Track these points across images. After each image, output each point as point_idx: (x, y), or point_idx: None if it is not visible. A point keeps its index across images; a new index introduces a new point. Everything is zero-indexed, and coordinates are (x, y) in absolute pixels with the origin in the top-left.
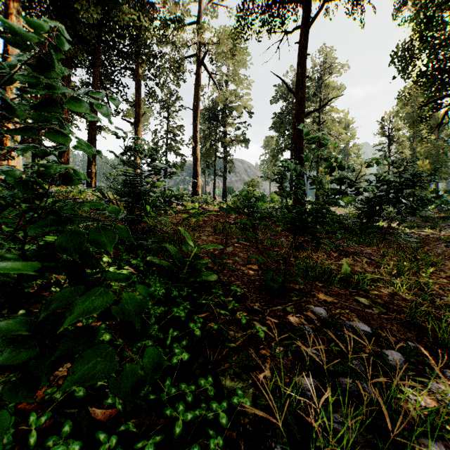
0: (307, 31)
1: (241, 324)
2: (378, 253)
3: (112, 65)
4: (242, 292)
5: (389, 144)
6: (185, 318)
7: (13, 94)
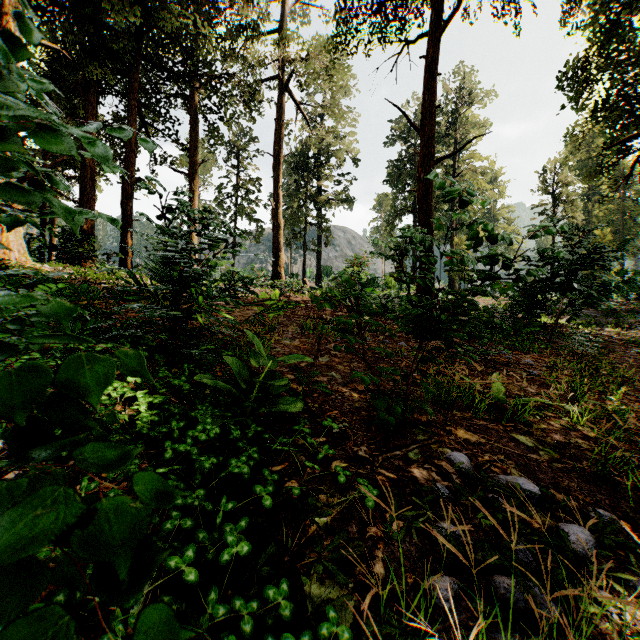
0: (438, 39)
1: (338, 482)
2: (542, 364)
3: (157, 91)
4: (340, 428)
5: (553, 205)
6: (249, 476)
7: None
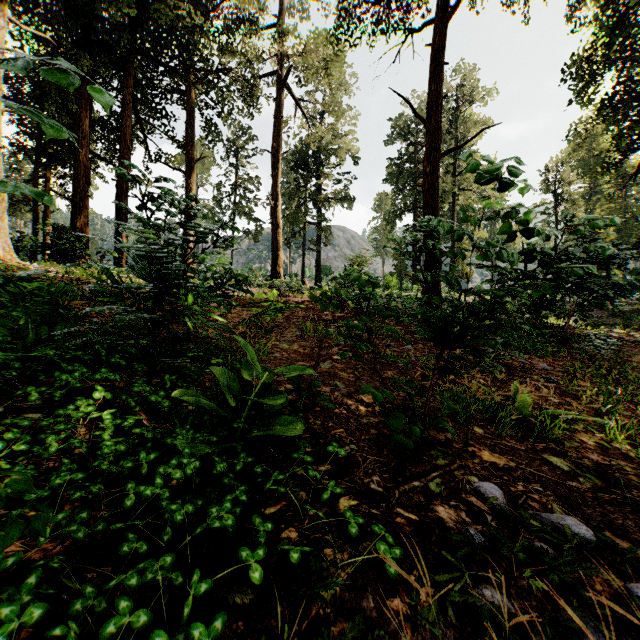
0: (444, 26)
1: (347, 528)
2: (557, 368)
3: (153, 87)
4: (347, 451)
5: (555, 204)
6: (234, 528)
7: None
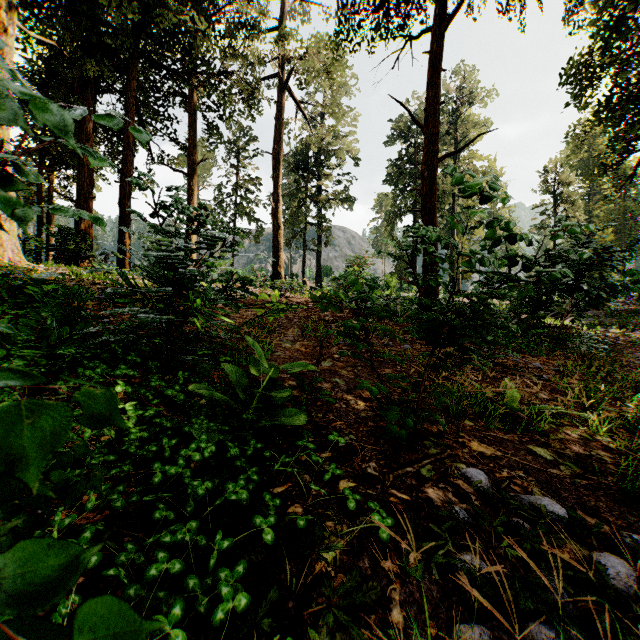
0: (442, 34)
1: (346, 505)
2: (550, 367)
3: (156, 89)
4: (346, 441)
5: (554, 205)
6: (248, 502)
7: (4, 128)
